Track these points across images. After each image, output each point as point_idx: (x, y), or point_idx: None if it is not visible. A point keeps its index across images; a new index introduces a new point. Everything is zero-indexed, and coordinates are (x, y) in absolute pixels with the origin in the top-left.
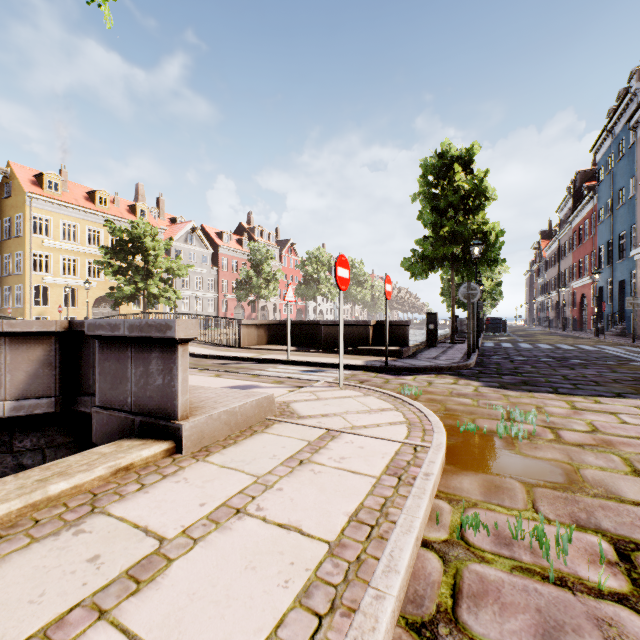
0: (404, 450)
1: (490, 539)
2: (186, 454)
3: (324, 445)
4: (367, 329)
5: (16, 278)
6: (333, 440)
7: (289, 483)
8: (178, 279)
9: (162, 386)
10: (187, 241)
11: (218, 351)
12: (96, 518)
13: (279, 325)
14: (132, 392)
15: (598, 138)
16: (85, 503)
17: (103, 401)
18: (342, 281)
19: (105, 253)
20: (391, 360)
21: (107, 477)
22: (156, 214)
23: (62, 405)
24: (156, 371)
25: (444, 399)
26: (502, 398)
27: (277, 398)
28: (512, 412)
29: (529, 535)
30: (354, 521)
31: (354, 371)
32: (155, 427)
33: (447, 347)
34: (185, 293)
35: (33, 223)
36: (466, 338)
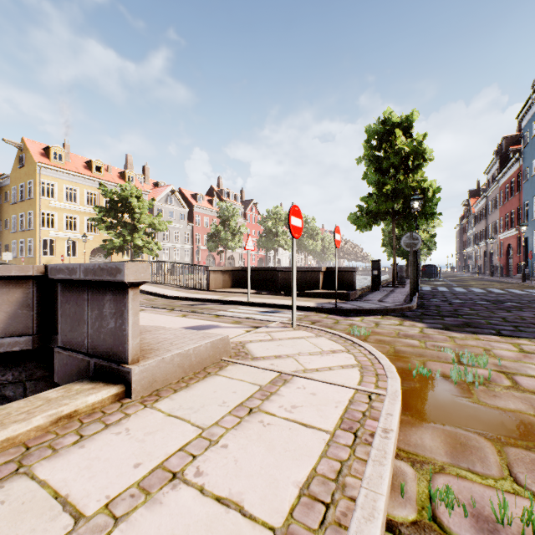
0: (358, 398)
1: (469, 522)
2: (135, 399)
3: (275, 390)
4: (318, 274)
5: (28, 233)
6: (285, 385)
7: (235, 438)
8: (160, 233)
9: (114, 329)
10: (167, 201)
11: (189, 293)
12: (16, 481)
13: (241, 271)
14: (88, 334)
15: (524, 106)
16: (13, 459)
17: (64, 342)
18: (295, 229)
19: (99, 211)
20: (340, 302)
21: (46, 426)
22: (142, 179)
23: (39, 343)
24: (109, 314)
25: (392, 340)
26: (448, 340)
27: (234, 338)
28: (463, 355)
29: (516, 518)
30: (305, 496)
31: (306, 312)
32: (107, 370)
33: (389, 291)
34: (165, 245)
35: (43, 188)
36: (405, 283)
